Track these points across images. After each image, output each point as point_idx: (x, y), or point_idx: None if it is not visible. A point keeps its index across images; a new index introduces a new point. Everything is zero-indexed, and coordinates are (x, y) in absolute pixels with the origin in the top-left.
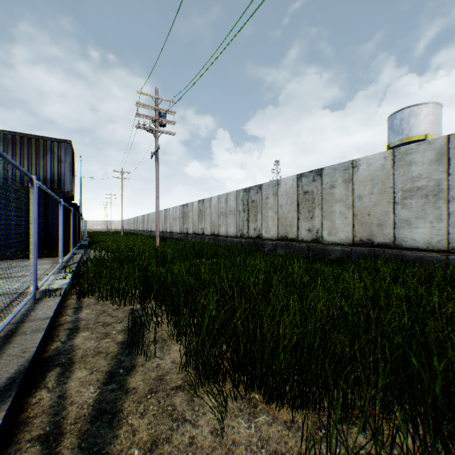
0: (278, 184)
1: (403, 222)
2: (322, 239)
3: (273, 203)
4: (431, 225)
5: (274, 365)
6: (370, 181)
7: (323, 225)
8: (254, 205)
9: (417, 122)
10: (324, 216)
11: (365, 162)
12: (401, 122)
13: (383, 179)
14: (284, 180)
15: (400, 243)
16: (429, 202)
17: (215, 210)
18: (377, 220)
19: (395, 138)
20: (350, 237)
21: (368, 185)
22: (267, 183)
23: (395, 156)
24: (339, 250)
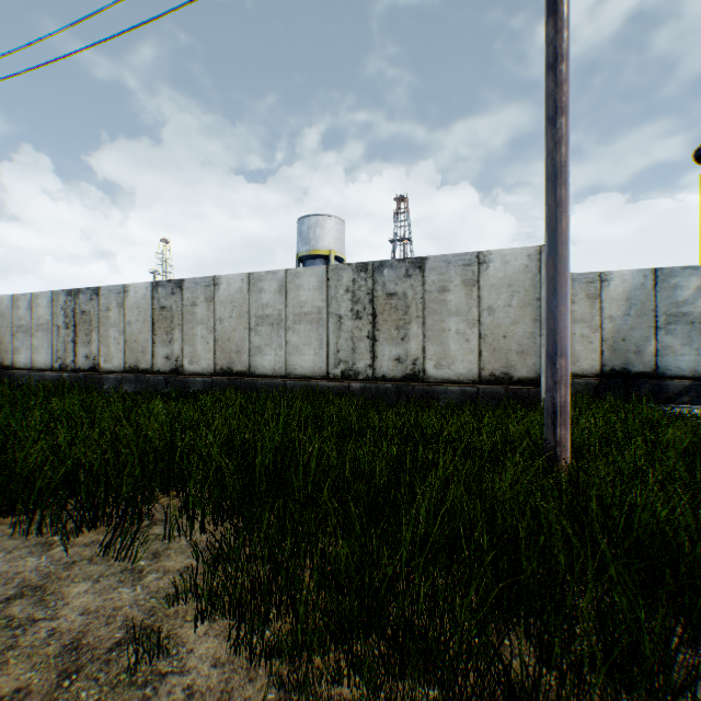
0: (126, 291)
1: (257, 349)
2: (183, 369)
3: (118, 318)
4: (276, 353)
5: (7, 483)
6: (231, 303)
7: (185, 352)
8: (86, 319)
9: (324, 235)
10: (185, 340)
11: (226, 281)
12: (309, 230)
13: (241, 303)
14: (135, 287)
15: (255, 371)
16: (275, 331)
17: (7, 322)
18: (236, 346)
19: (304, 248)
20: (212, 366)
21: (229, 307)
22: (109, 287)
23: (251, 281)
24: (201, 382)
